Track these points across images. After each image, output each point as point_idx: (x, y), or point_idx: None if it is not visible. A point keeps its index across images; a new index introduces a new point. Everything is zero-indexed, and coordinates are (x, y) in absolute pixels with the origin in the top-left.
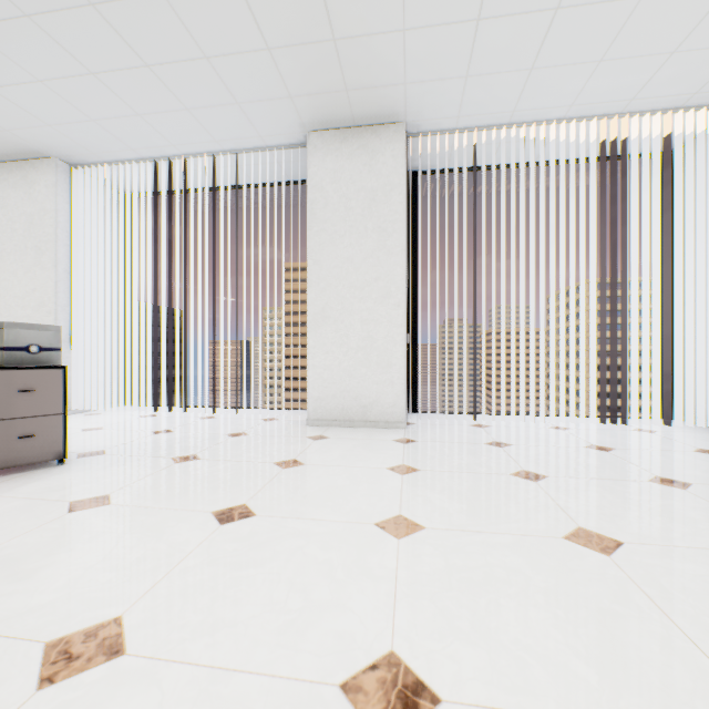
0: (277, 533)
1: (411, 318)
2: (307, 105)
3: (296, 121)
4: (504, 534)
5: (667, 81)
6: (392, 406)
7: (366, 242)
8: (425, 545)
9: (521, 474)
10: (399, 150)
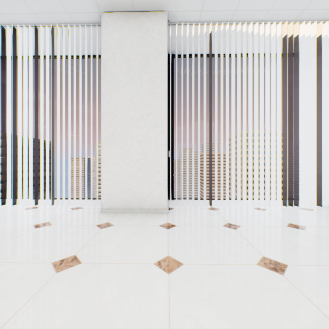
0: None
1: (170, 142)
2: None
3: (92, 0)
4: None
5: None
6: (159, 198)
7: (141, 89)
8: None
9: (265, 263)
10: (163, 29)
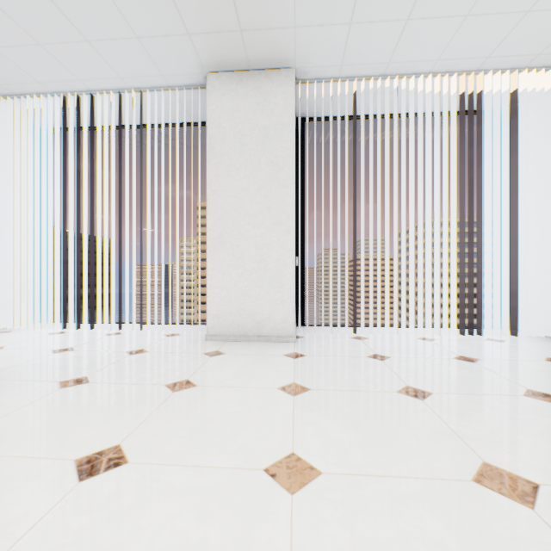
0: (146, 492)
1: (299, 244)
2: (204, 44)
3: (195, 61)
4: (409, 478)
5: (518, 41)
6: (283, 322)
7: (259, 174)
8: (324, 503)
9: (406, 391)
10: (289, 92)
